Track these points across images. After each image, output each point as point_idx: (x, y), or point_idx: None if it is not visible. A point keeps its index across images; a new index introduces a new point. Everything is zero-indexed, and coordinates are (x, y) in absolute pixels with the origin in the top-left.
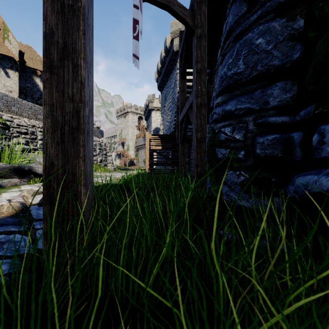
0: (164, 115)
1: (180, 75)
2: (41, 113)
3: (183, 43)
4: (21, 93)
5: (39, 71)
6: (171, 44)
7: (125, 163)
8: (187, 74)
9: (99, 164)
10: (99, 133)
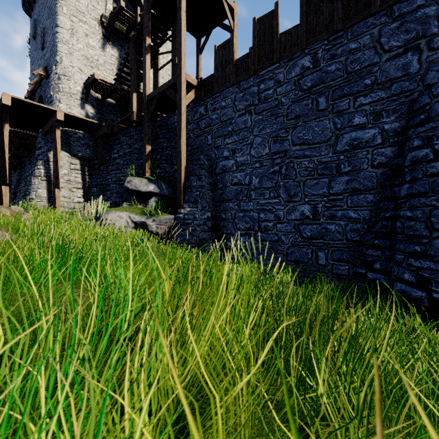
0: None
1: None
2: None
3: None
4: None
5: None
6: None
7: None
8: None
9: None
10: None
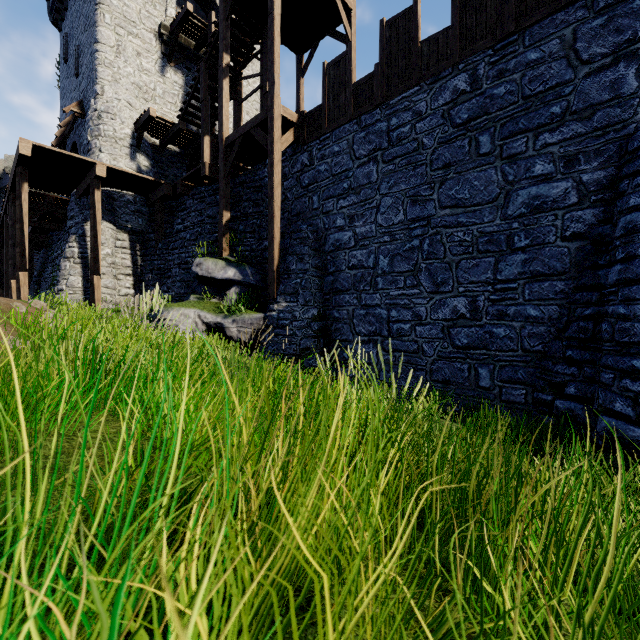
0: None
1: None
2: None
3: None
4: None
5: None
6: (5, 173)
7: None
8: None
9: None
10: None
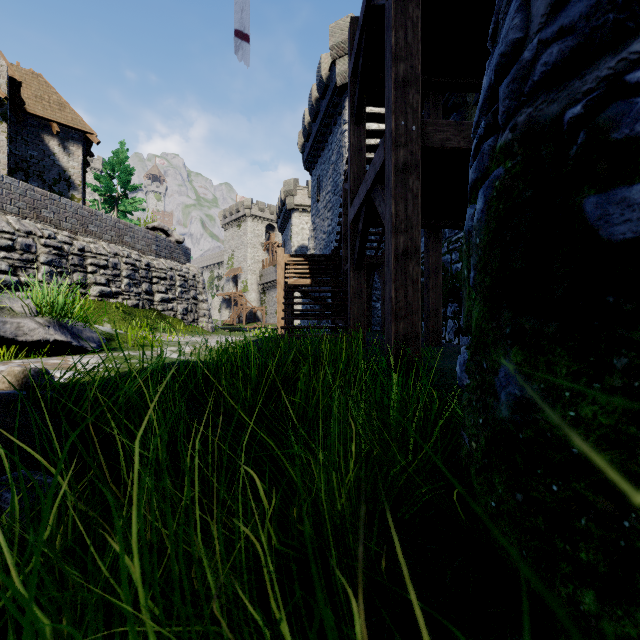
0: (317, 220)
1: (352, 116)
2: (50, 206)
3: (360, 38)
4: (18, 170)
5: (55, 123)
6: (331, 73)
7: (239, 317)
8: (367, 119)
9: (182, 317)
10: (183, 255)
